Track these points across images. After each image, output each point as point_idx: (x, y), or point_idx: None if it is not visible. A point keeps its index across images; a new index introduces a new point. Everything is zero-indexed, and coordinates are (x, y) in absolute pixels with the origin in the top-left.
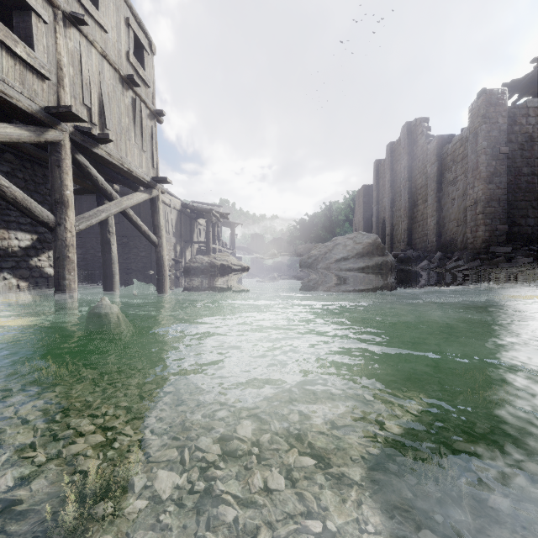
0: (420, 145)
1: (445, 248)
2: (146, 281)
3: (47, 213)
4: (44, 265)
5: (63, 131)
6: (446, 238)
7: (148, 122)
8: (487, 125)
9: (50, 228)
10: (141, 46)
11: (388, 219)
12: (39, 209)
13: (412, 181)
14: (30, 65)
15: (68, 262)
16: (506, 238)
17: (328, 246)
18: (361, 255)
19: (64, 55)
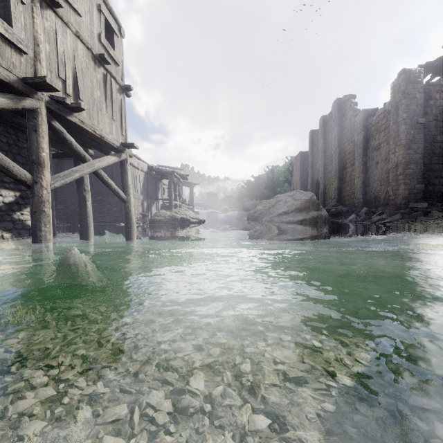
0: (348, 118)
1: (370, 204)
2: (117, 232)
3: (24, 173)
4: (26, 218)
5: (39, 100)
6: (371, 195)
7: (118, 95)
8: (407, 100)
9: (28, 185)
10: (112, 30)
11: (321, 180)
12: (16, 169)
13: (341, 148)
14: (8, 39)
15: (44, 216)
16: (422, 195)
17: (271, 202)
18: (300, 209)
19: (40, 33)
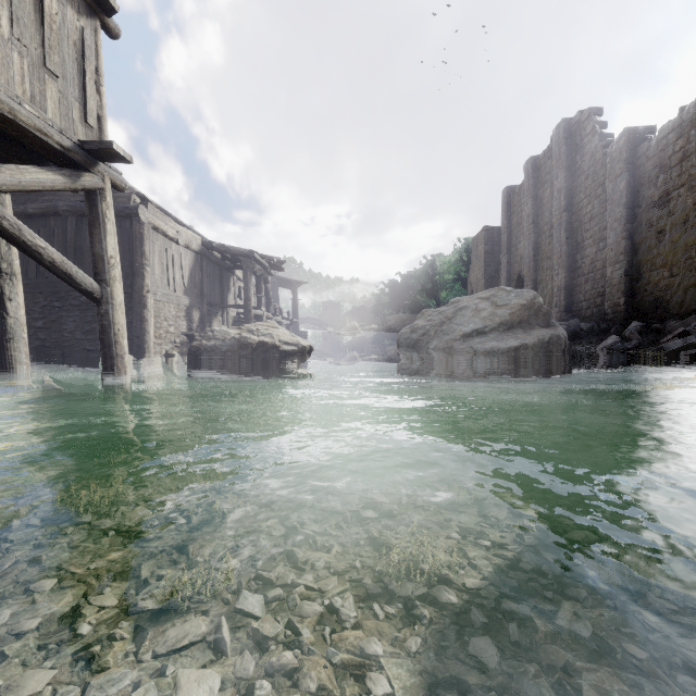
0: (589, 152)
1: (643, 315)
2: None
3: None
4: None
5: None
6: (645, 298)
7: (68, 13)
8: None
9: None
10: None
11: (529, 274)
12: None
13: (572, 212)
14: None
15: None
16: None
17: (444, 312)
18: (509, 325)
19: None
